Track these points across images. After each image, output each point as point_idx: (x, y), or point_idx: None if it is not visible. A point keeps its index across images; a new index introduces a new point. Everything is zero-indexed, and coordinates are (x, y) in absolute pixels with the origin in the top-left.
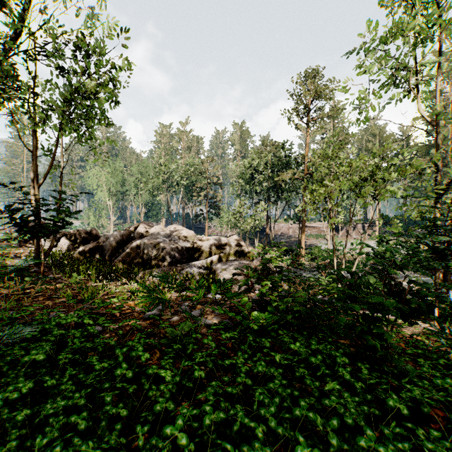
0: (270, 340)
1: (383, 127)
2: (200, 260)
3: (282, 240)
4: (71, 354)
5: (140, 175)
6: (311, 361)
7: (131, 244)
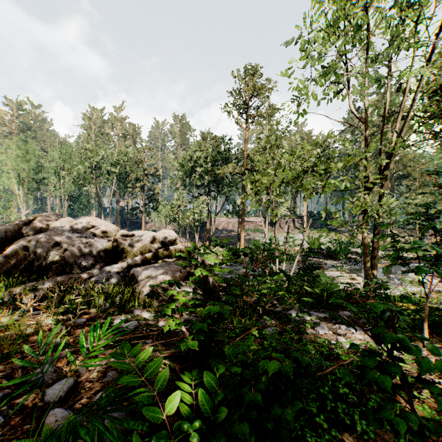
0: None
1: (310, 132)
2: (122, 262)
3: (222, 234)
4: None
5: (63, 161)
6: None
7: (13, 244)
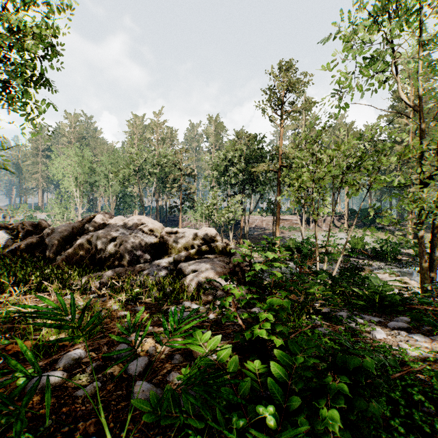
0: None
1: (351, 124)
2: (168, 257)
3: (256, 232)
4: None
5: (111, 165)
6: None
7: (79, 239)
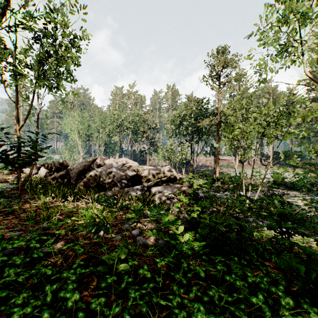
0: (205, 269)
1: (275, 87)
2: (142, 184)
3: (201, 169)
4: (0, 290)
5: (101, 123)
6: (252, 302)
7: (90, 172)
